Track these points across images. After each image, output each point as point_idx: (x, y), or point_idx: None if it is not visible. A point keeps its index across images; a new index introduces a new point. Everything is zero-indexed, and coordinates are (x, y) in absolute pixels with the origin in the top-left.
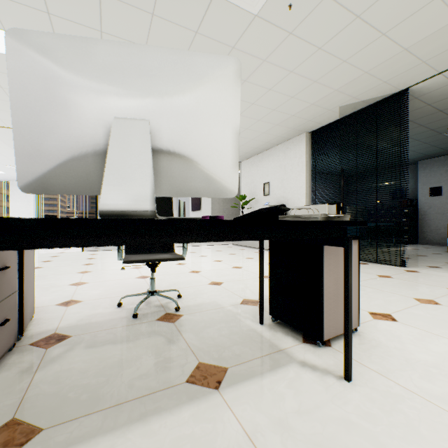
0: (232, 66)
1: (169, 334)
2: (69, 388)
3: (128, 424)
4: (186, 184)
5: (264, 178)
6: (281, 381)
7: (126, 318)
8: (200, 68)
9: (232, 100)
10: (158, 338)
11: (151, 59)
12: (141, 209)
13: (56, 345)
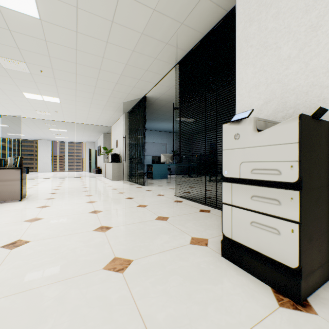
0: None
1: None
2: None
3: None
4: None
5: (116, 137)
6: None
7: None
8: None
9: None
10: None
11: None
12: None
13: None
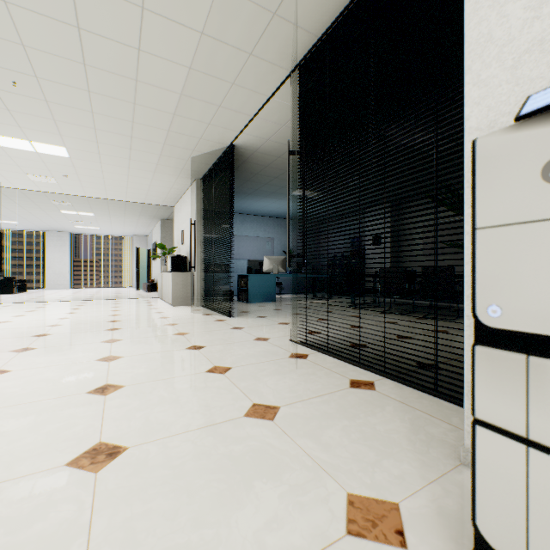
0: None
1: None
2: None
3: None
4: None
5: (182, 226)
6: None
7: None
8: None
9: None
10: None
11: None
12: None
13: None
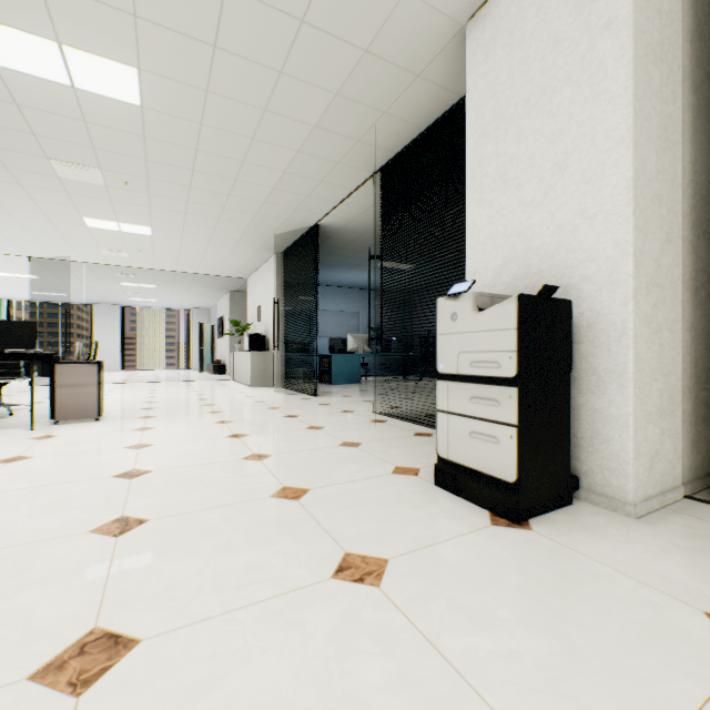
0: None
1: None
2: None
3: None
4: None
5: (259, 301)
6: None
7: None
8: None
9: None
10: None
11: None
12: None
13: None
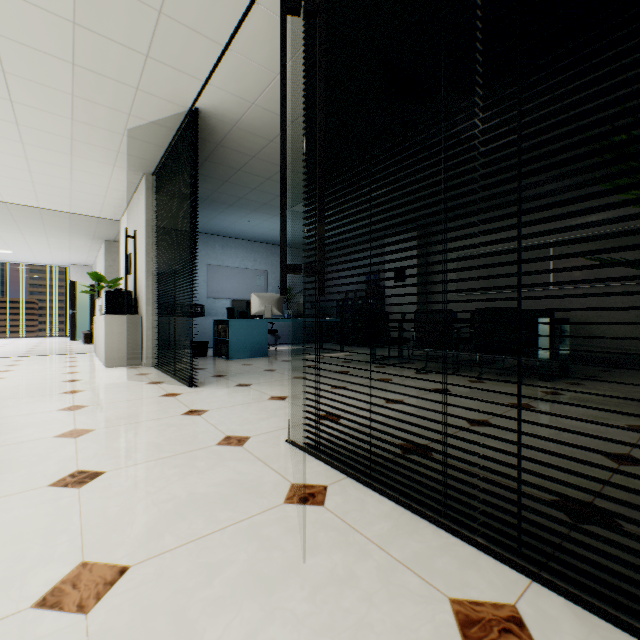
0: None
1: None
2: None
3: None
4: None
5: (129, 247)
6: None
7: None
8: None
9: None
10: None
11: None
12: None
13: None
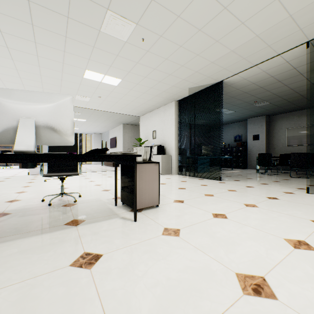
0: (69, 98)
1: (65, 211)
2: (7, 229)
3: (31, 236)
4: (52, 141)
5: (153, 128)
6: (107, 222)
7: (45, 206)
8: (55, 99)
9: (70, 110)
10: (58, 212)
11: (36, 96)
12: (30, 150)
13: (3, 216)
